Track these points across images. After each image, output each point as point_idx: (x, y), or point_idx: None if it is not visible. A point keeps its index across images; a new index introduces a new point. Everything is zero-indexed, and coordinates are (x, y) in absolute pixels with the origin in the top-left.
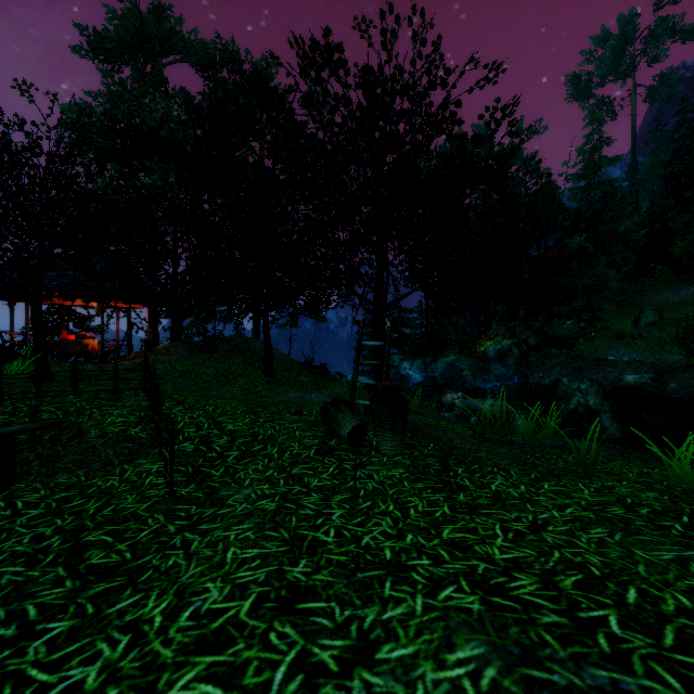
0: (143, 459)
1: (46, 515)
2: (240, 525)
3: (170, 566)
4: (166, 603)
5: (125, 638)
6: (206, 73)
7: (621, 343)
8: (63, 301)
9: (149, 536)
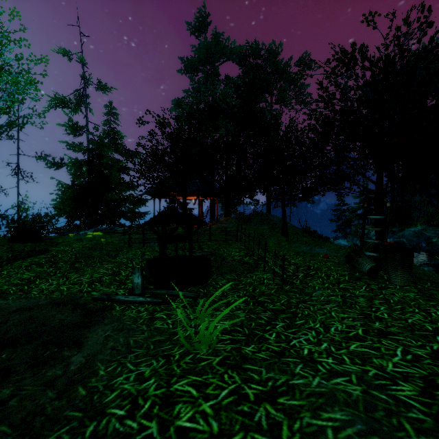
0: (257, 272)
1: (233, 289)
2: (328, 304)
3: (307, 314)
4: (318, 325)
5: (312, 331)
6: (241, 64)
7: None
8: (179, 197)
9: (285, 302)
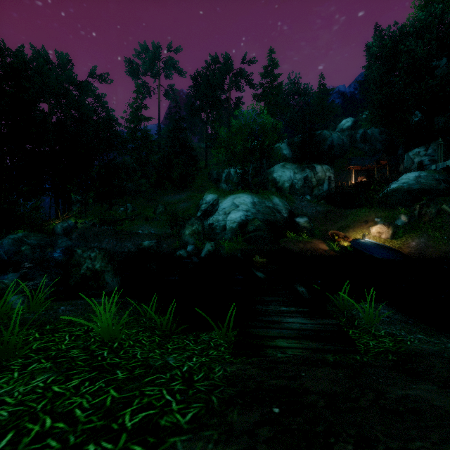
0: None
1: None
2: None
3: None
4: None
5: None
6: None
7: (147, 222)
8: None
9: None
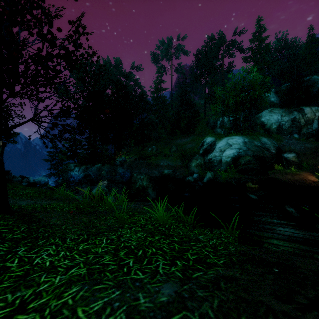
0: None
1: None
2: None
3: None
4: None
5: None
6: None
7: (165, 158)
8: None
9: None
